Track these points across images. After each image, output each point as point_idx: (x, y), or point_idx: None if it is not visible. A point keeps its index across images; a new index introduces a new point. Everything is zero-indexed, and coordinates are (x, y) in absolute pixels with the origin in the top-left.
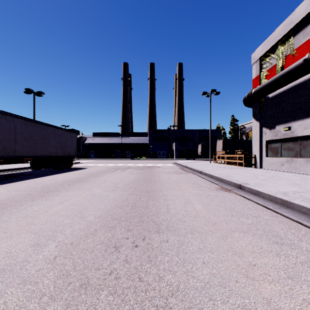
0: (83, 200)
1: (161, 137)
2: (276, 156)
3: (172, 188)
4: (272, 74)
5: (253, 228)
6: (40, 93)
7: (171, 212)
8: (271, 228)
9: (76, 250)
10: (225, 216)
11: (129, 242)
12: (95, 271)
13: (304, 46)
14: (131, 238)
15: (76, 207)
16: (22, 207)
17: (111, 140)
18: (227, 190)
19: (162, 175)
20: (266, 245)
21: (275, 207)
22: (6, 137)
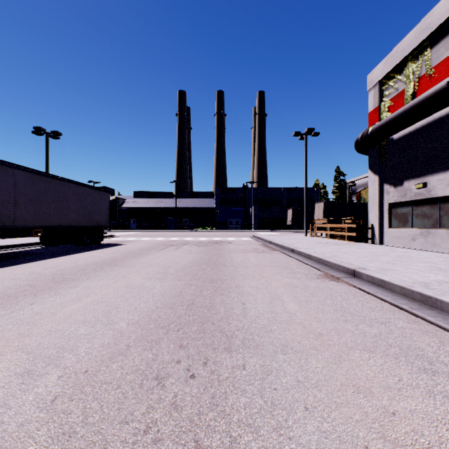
0: (112, 294)
1: (233, 198)
2: (405, 226)
3: (250, 275)
4: (398, 104)
5: (382, 344)
6: (56, 134)
7: (249, 316)
8: (412, 343)
9: (92, 384)
10: (336, 322)
11: (180, 370)
12: (119, 427)
13: (448, 62)
14: (184, 361)
15: (101, 306)
16: (16, 306)
17: (161, 203)
18: (335, 278)
19: (235, 254)
20: (408, 374)
21: (412, 307)
22: (2, 198)
